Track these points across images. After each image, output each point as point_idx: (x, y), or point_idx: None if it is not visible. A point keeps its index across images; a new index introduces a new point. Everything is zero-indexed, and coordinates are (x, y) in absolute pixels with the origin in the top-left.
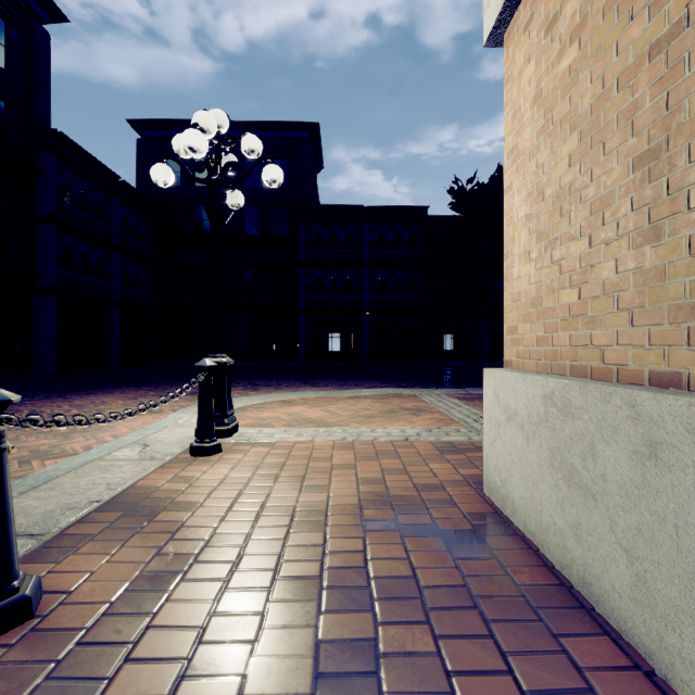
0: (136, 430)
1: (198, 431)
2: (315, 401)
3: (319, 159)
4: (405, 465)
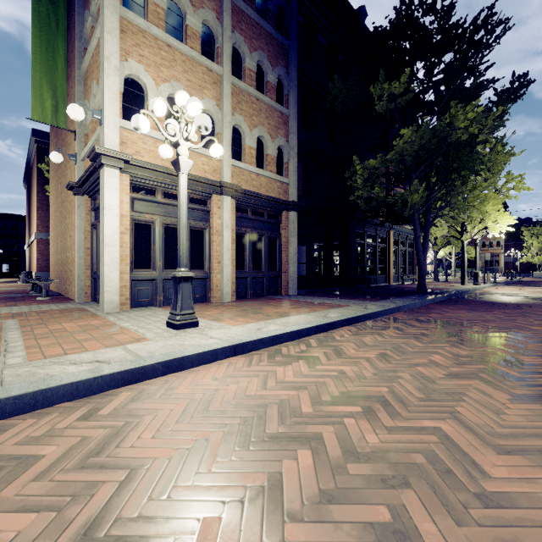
0: None
1: None
2: None
3: None
4: None
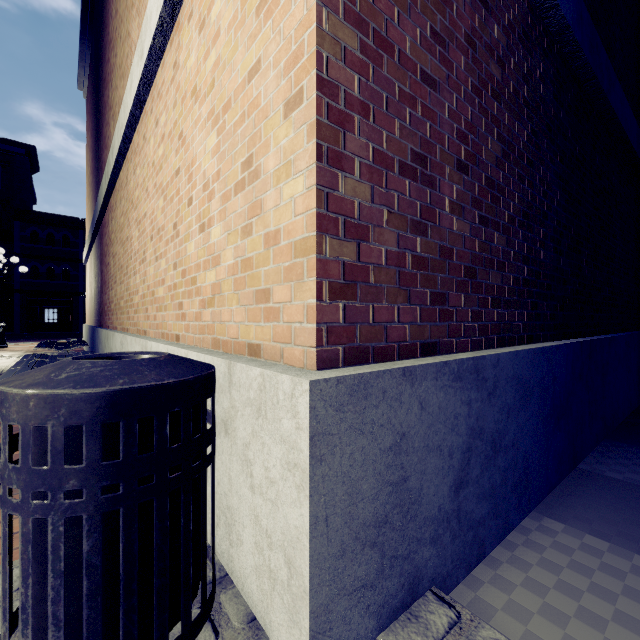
0: None
1: (1, 342)
2: None
3: (36, 166)
4: None
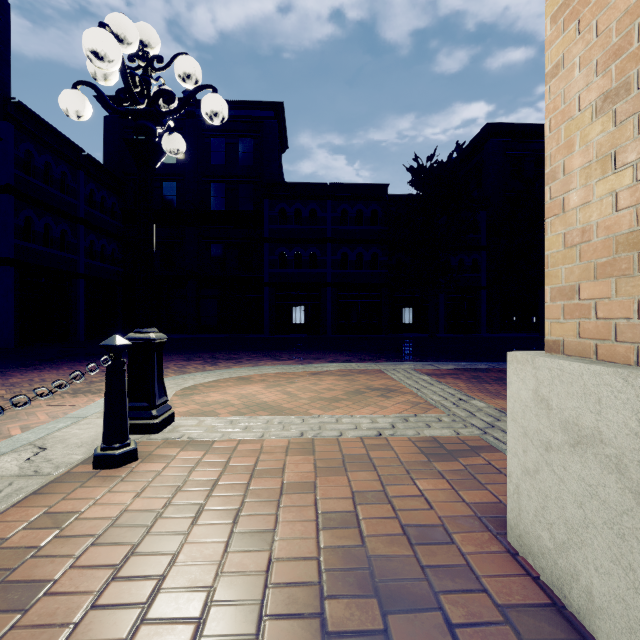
0: (56, 418)
1: (103, 433)
2: (274, 377)
3: (284, 139)
4: (383, 481)
